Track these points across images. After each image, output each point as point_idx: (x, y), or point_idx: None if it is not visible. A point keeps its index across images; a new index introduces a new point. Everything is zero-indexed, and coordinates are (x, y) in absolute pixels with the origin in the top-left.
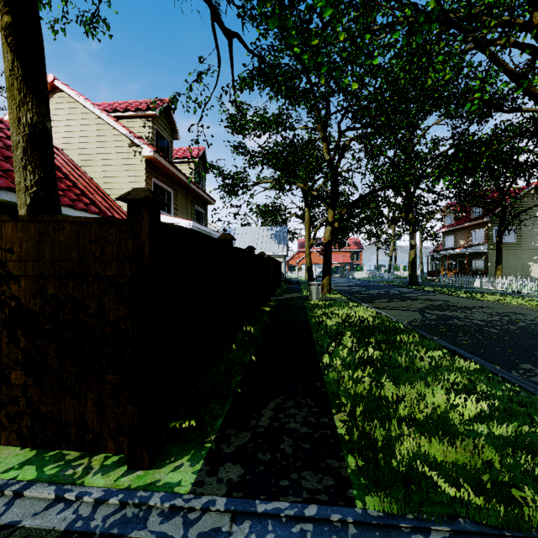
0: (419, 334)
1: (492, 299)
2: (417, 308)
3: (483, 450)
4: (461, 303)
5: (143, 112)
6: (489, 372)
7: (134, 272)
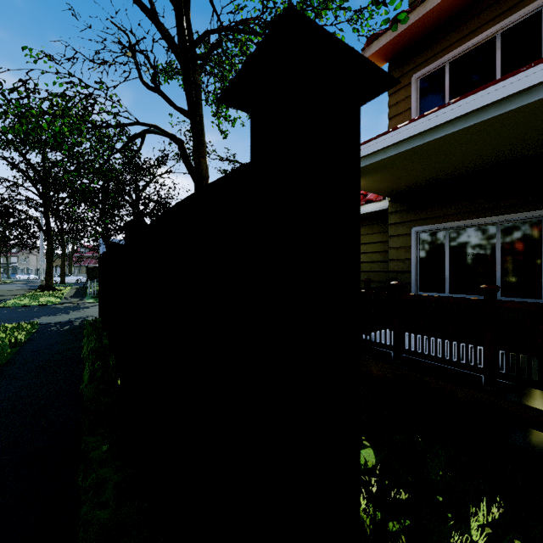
0: None
1: None
2: None
3: None
4: None
5: None
6: None
7: None
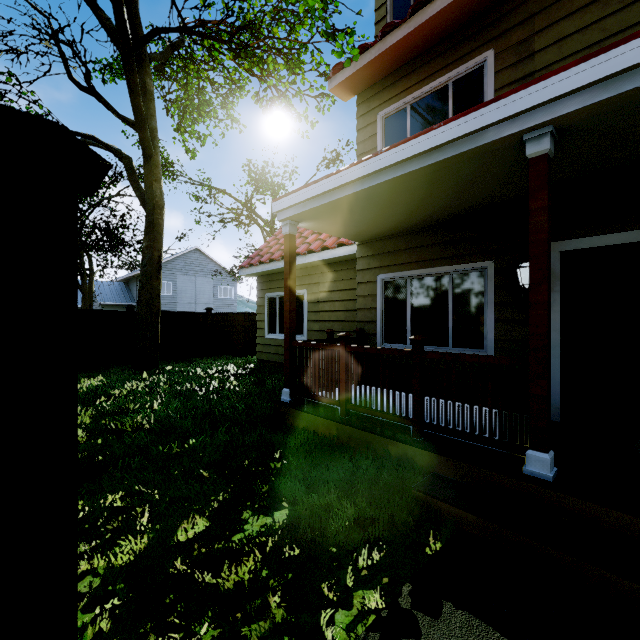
0: None
1: None
2: None
3: None
4: None
5: None
6: None
7: None
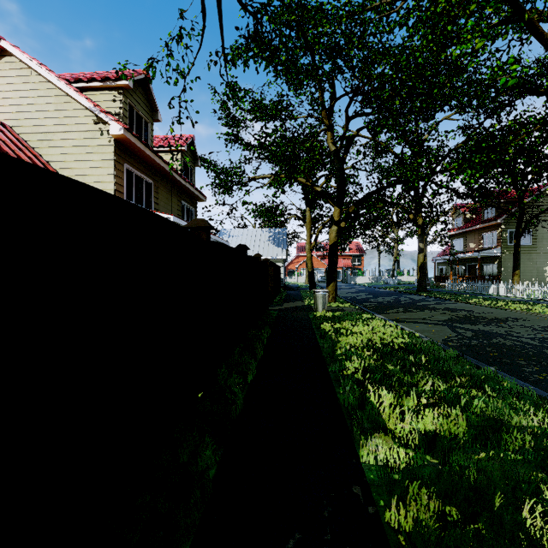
0: (469, 362)
1: (520, 309)
2: (442, 320)
3: None
4: (488, 314)
5: (112, 82)
6: None
7: None
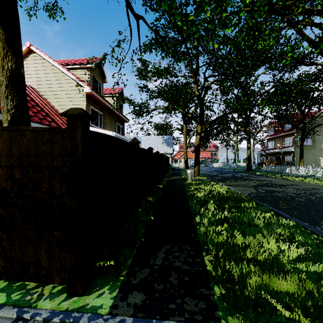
0: (255, 202)
1: (298, 180)
2: (252, 185)
3: (305, 283)
4: (279, 182)
5: (84, 65)
6: (302, 227)
7: (71, 164)
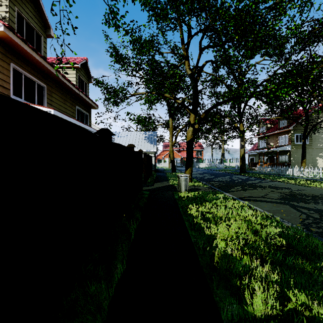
0: None
1: (320, 186)
2: (278, 198)
3: None
4: (304, 191)
5: None
6: None
7: None
